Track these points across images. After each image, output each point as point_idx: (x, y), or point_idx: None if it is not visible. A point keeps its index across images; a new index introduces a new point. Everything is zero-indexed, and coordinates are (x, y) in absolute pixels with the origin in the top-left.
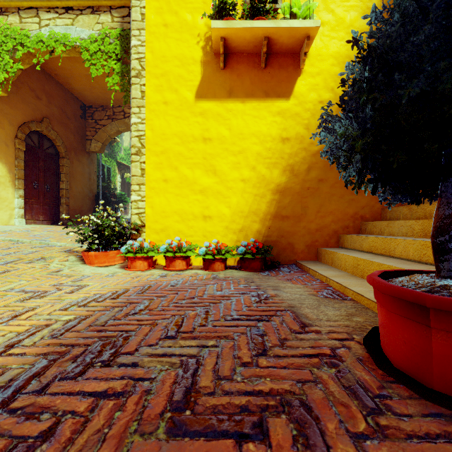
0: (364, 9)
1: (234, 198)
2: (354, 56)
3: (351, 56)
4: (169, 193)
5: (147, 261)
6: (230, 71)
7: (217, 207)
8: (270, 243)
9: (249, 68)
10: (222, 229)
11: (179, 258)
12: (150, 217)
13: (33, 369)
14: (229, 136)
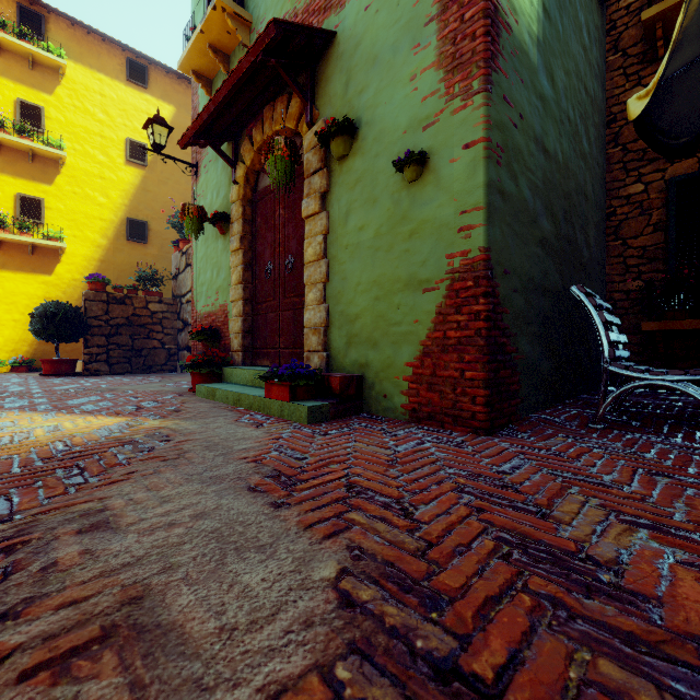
0: (104, 234)
1: (8, 331)
2: (97, 258)
3: (95, 258)
4: None
5: None
6: (4, 253)
7: None
8: (37, 358)
9: (20, 253)
10: None
11: None
12: None
13: None
14: (3, 293)
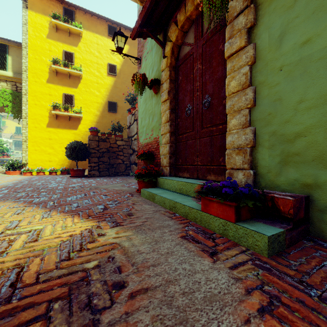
0: (98, 109)
1: (60, 156)
2: (95, 121)
3: (94, 121)
4: (37, 154)
5: (31, 173)
6: (58, 120)
7: (54, 158)
8: (71, 168)
9: (64, 120)
10: (56, 164)
11: (41, 172)
12: (30, 161)
13: (27, 179)
14: (58, 138)
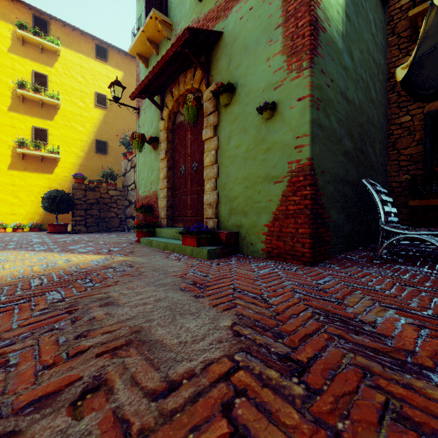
0: (82, 149)
1: (28, 207)
2: (78, 163)
3: (77, 163)
4: None
5: None
6: (25, 161)
7: (19, 210)
8: (44, 223)
9: (35, 161)
10: (22, 218)
11: (2, 228)
12: None
13: None
14: (25, 185)
